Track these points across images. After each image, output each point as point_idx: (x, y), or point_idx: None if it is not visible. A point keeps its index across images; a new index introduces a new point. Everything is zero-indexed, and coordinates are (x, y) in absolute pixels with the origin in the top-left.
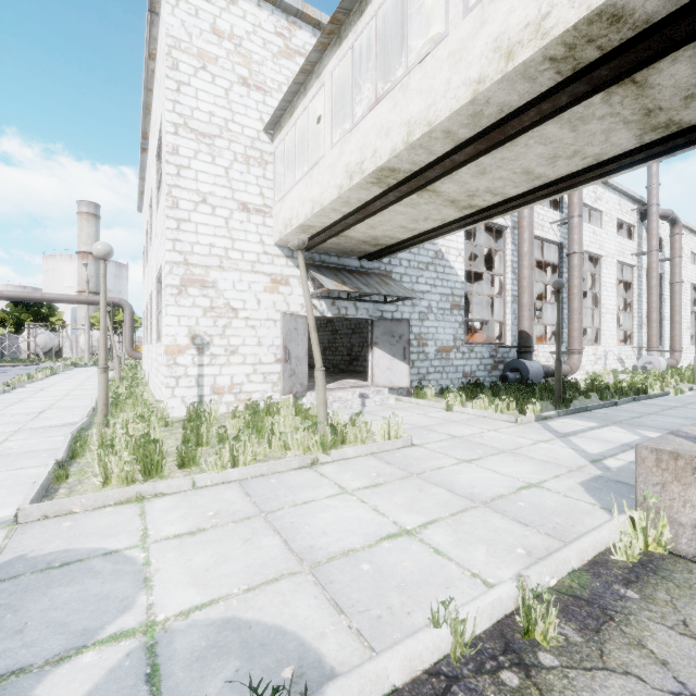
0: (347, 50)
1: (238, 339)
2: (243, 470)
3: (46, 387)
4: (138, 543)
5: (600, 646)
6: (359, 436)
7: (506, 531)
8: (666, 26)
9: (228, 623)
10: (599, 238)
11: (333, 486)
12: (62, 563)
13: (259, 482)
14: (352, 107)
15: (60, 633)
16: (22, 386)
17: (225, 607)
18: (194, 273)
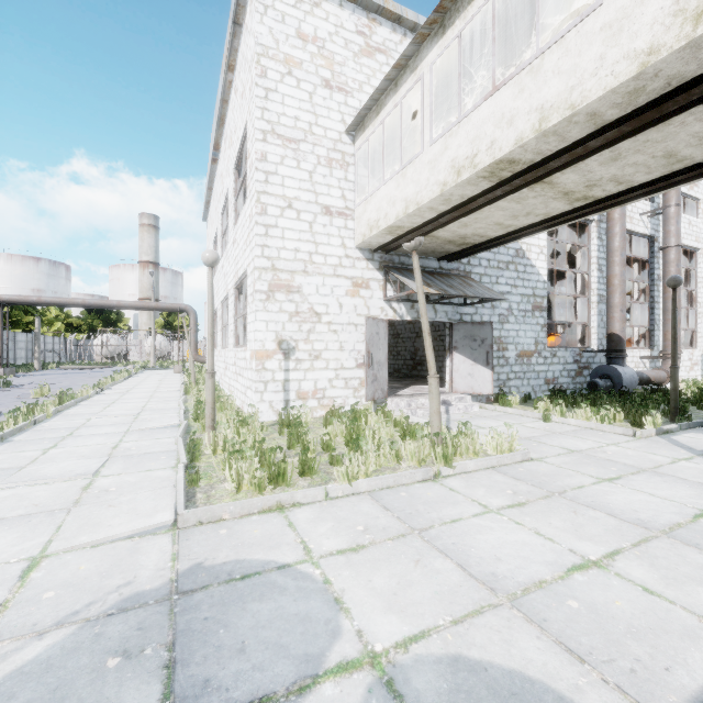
0: (453, 38)
1: (321, 344)
2: (370, 481)
3: (129, 389)
4: (305, 557)
5: None
6: (471, 448)
7: None
8: None
9: (458, 662)
10: (696, 229)
11: (472, 503)
12: (242, 575)
13: (389, 495)
14: (460, 98)
15: (283, 657)
16: (108, 388)
17: (442, 641)
18: (280, 278)
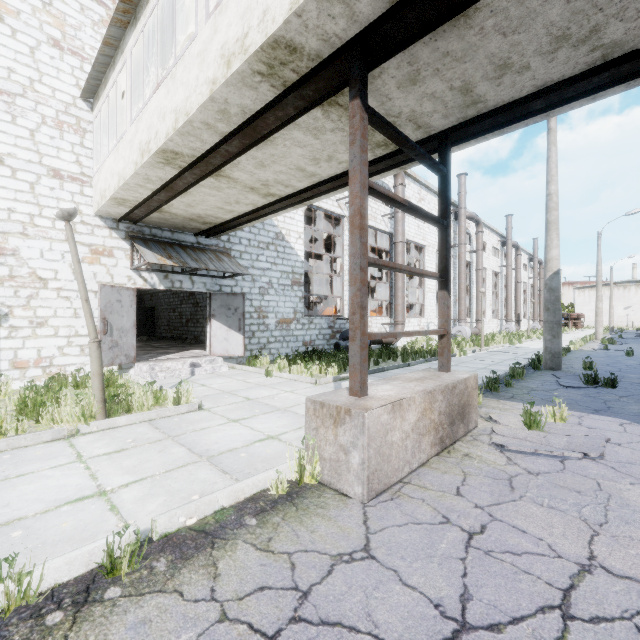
0: (140, 32)
1: (48, 311)
2: None
3: None
4: None
5: (176, 571)
6: (146, 404)
7: (202, 481)
8: (330, 63)
9: None
10: (423, 231)
11: (71, 456)
12: None
13: None
14: (144, 87)
15: None
16: None
17: None
18: None
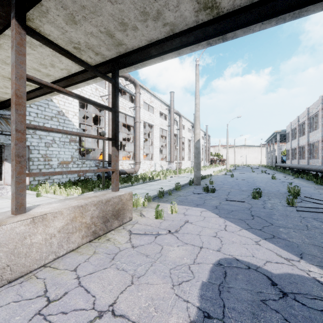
0: None
1: None
2: None
3: None
4: None
5: None
6: None
7: None
8: None
9: None
10: (152, 118)
11: None
12: None
13: None
14: None
15: None
16: None
17: None
18: None
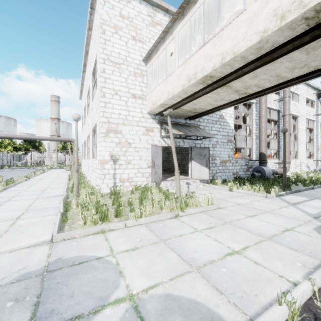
0: (187, 21)
1: (131, 157)
2: (146, 219)
3: (42, 178)
4: (110, 253)
5: None
6: (194, 203)
7: (286, 253)
8: None
9: (168, 296)
10: (297, 107)
11: (190, 228)
12: (79, 262)
13: (154, 225)
14: (190, 47)
15: (90, 298)
16: (32, 177)
17: (163, 288)
18: (112, 127)
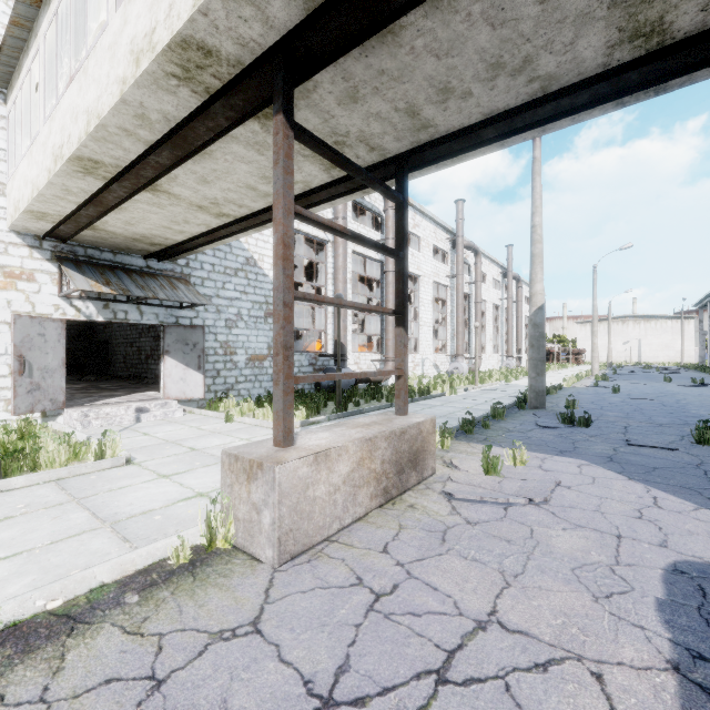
0: (53, 13)
1: None
2: None
3: None
4: None
5: (8, 669)
6: (57, 460)
7: (92, 552)
8: (252, 71)
9: None
10: (418, 260)
11: None
12: None
13: None
14: (57, 80)
15: None
16: None
17: None
18: None
